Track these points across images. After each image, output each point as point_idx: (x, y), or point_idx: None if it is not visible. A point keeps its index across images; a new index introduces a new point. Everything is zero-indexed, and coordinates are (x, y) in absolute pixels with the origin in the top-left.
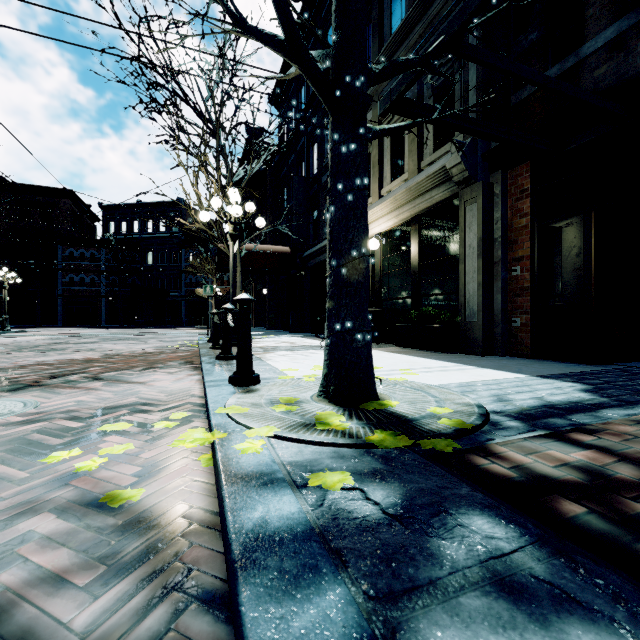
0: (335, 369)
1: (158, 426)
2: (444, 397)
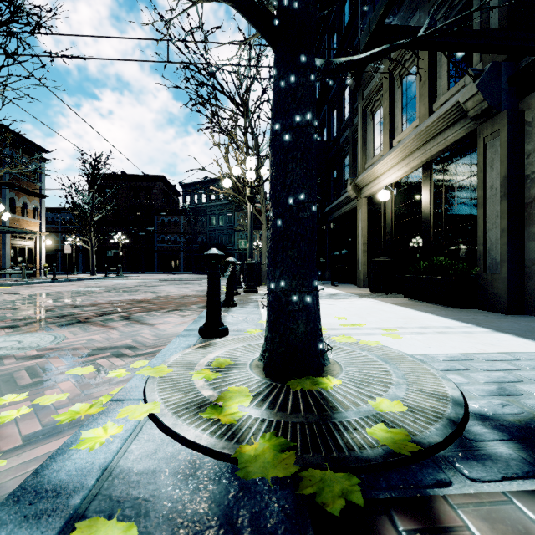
0: (270, 333)
1: (111, 375)
2: (413, 378)
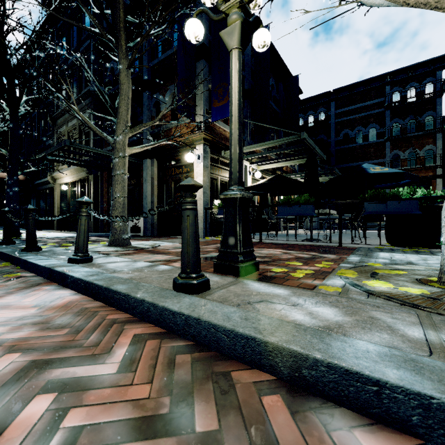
0: None
1: None
2: (40, 236)
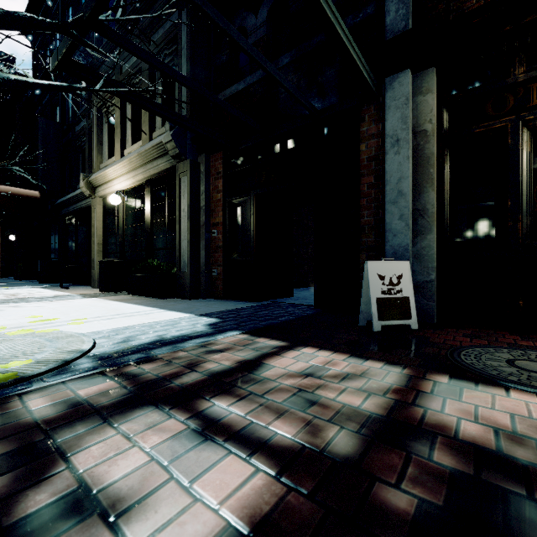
0: None
1: None
2: (63, 346)
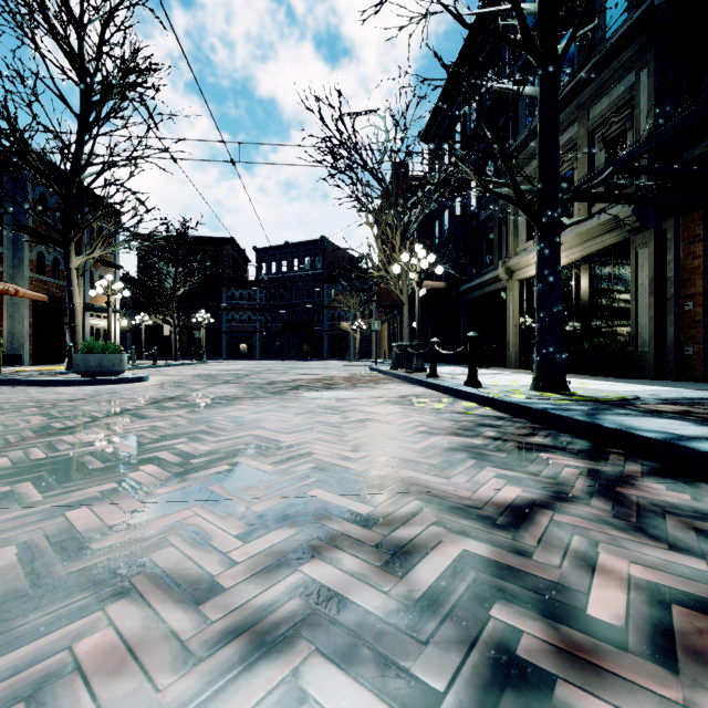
0: (542, 374)
1: (444, 401)
2: (612, 393)
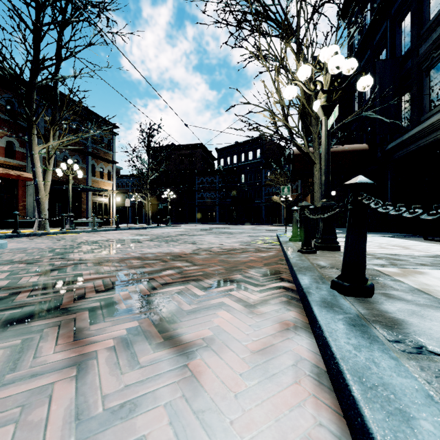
0: None
1: None
2: None
